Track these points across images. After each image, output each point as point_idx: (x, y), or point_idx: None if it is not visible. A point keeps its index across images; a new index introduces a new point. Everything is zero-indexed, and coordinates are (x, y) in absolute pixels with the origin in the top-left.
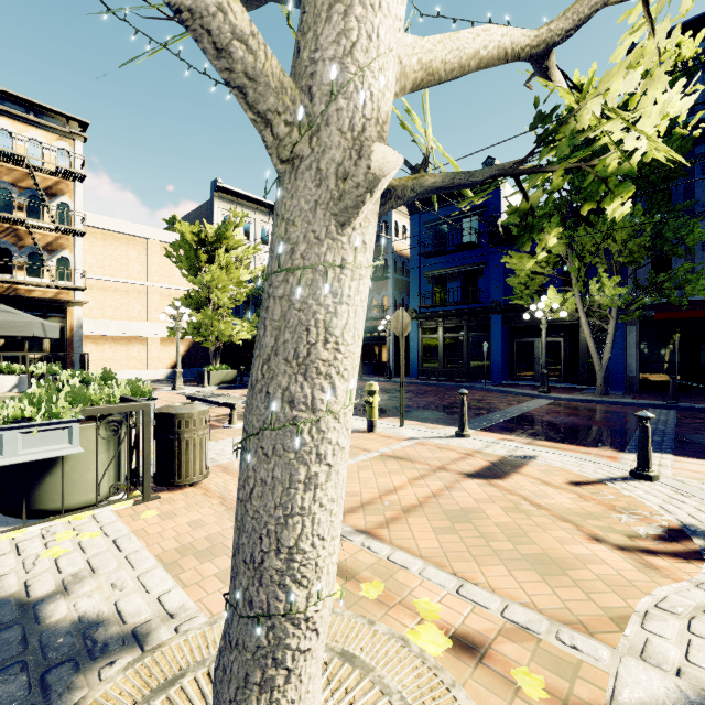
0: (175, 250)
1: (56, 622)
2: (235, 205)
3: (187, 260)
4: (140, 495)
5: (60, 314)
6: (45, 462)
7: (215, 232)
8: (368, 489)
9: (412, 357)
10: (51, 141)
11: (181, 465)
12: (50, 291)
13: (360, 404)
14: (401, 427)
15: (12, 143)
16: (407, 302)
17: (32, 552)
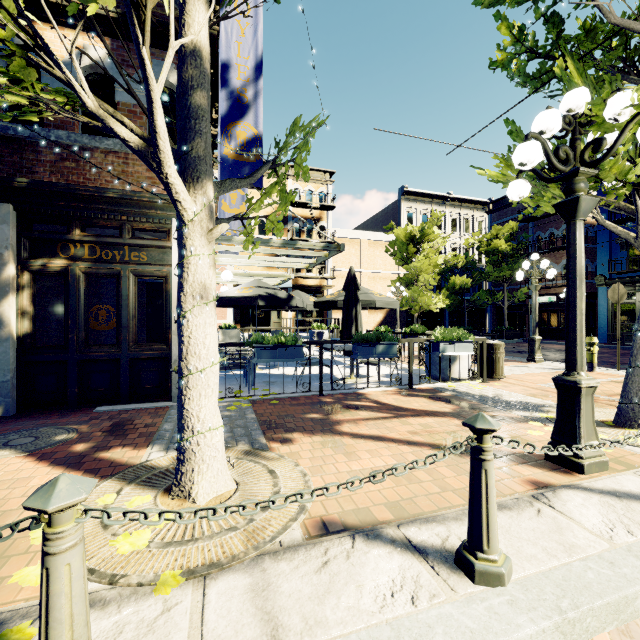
0: (391, 247)
1: (510, 400)
2: (436, 210)
3: (399, 253)
4: (482, 379)
5: (320, 294)
6: (454, 358)
7: (418, 231)
8: (615, 390)
9: (600, 322)
10: (316, 189)
11: (495, 369)
12: (316, 281)
13: (559, 358)
14: (617, 371)
15: (300, 195)
16: (590, 268)
17: (465, 388)
